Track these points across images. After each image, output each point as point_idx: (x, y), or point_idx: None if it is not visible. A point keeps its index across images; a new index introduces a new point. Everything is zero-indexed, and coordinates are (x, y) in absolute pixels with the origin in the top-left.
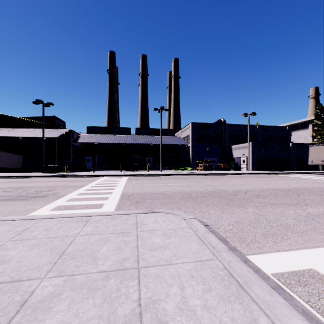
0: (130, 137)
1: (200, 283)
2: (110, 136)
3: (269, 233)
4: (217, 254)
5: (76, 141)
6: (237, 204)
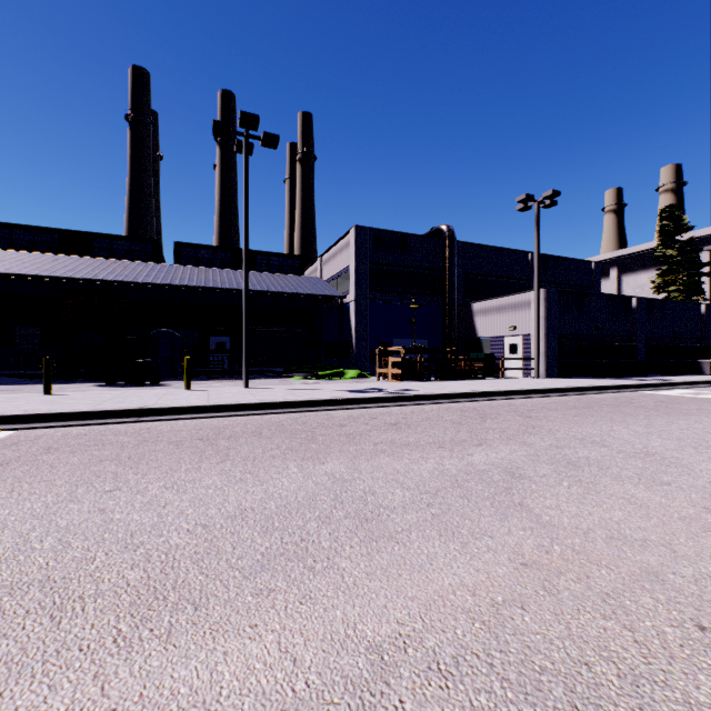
0: (151, 266)
1: None
2: (70, 258)
3: None
4: None
5: None
6: None
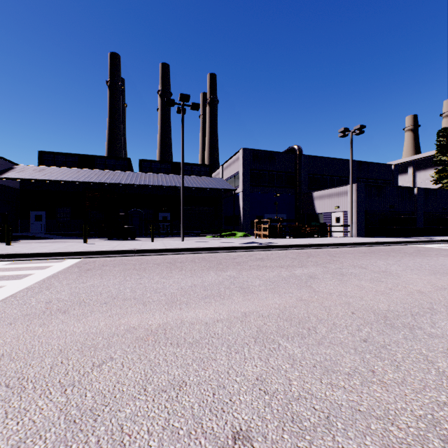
0: (127, 174)
1: None
2: (85, 170)
3: None
4: None
5: None
6: None
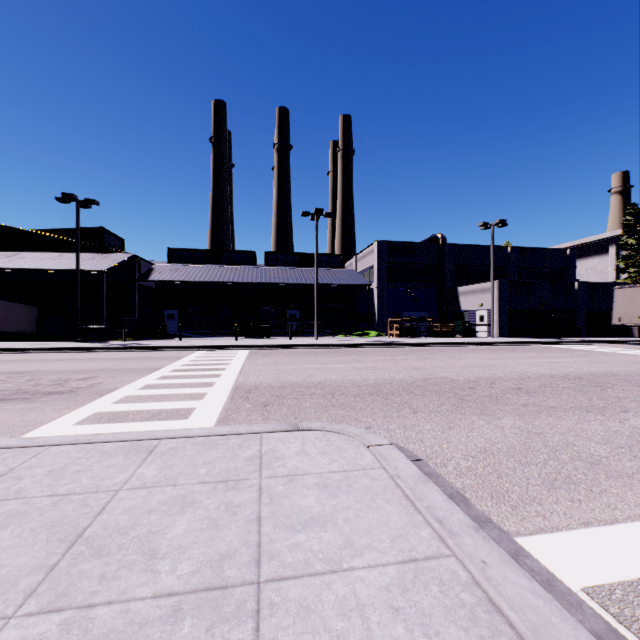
0: (255, 270)
1: (417, 632)
2: (215, 268)
3: (558, 477)
4: (451, 542)
5: (146, 278)
6: (478, 408)
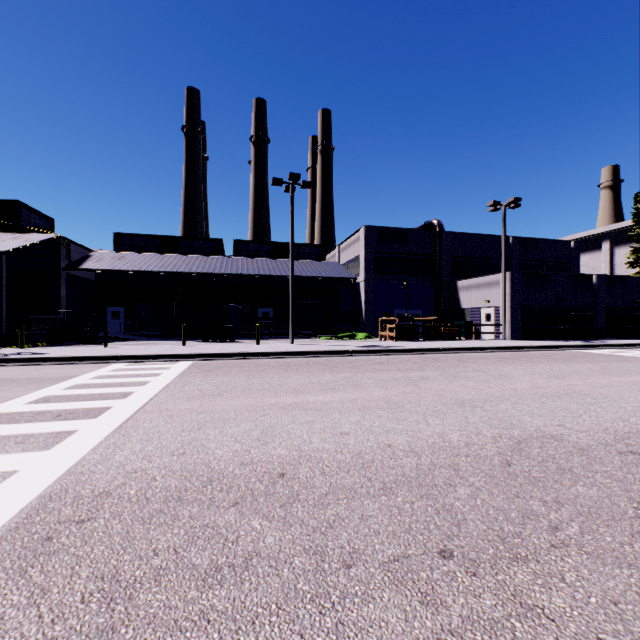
0: (220, 260)
1: None
2: (170, 257)
3: None
4: None
5: (77, 266)
6: None
